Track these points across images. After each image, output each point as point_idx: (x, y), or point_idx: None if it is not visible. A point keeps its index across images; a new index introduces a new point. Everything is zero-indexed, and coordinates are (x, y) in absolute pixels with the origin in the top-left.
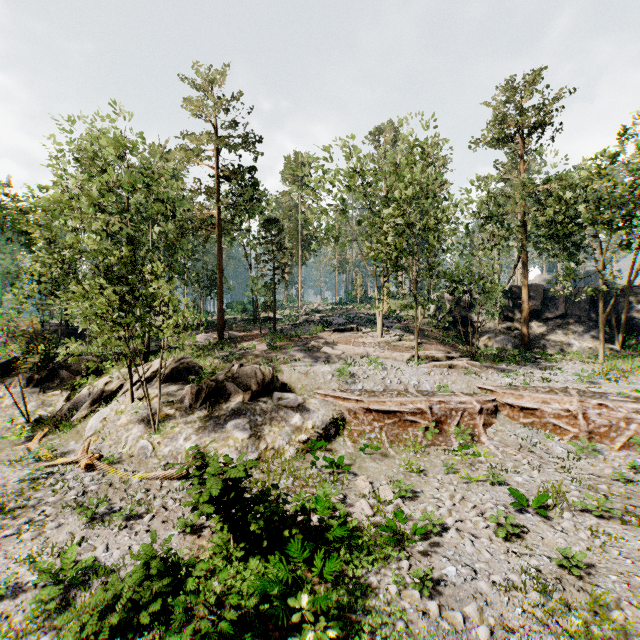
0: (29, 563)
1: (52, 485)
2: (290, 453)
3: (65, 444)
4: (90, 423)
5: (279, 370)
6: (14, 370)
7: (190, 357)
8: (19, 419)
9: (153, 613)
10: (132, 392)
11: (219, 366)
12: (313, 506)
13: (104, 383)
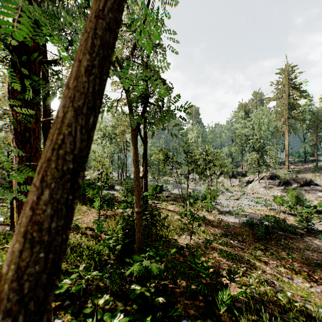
0: (251, 201)
1: (246, 195)
2: (315, 202)
3: (243, 190)
4: (249, 186)
5: (314, 179)
6: (222, 174)
7: (275, 173)
8: (229, 184)
9: (279, 203)
10: (258, 180)
11: (286, 177)
12: (319, 209)
13: (248, 178)
